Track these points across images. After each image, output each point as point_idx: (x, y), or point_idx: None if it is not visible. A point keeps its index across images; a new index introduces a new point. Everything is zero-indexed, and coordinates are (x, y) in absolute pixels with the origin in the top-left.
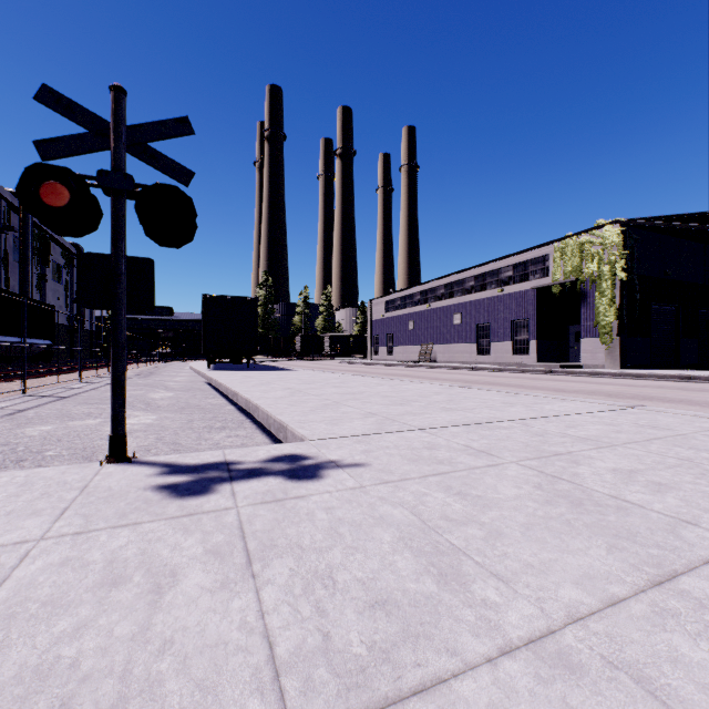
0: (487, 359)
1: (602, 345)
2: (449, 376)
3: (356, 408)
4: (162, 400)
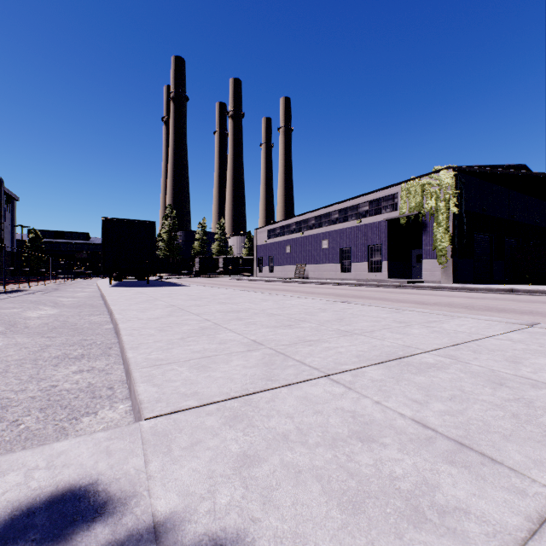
0: (349, 276)
1: (439, 264)
2: (321, 290)
3: (237, 333)
4: (37, 319)
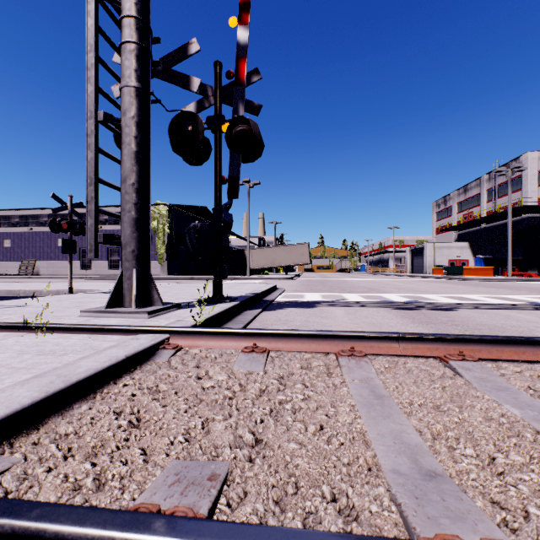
0: (90, 272)
1: (159, 264)
2: None
3: (93, 287)
4: None
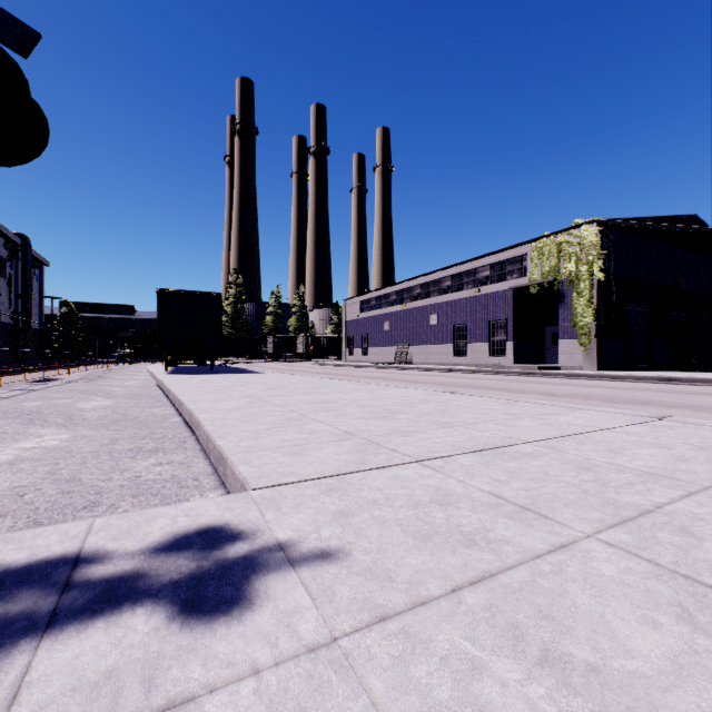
0: (464, 360)
1: (579, 346)
2: (428, 378)
3: (327, 424)
4: (93, 411)
